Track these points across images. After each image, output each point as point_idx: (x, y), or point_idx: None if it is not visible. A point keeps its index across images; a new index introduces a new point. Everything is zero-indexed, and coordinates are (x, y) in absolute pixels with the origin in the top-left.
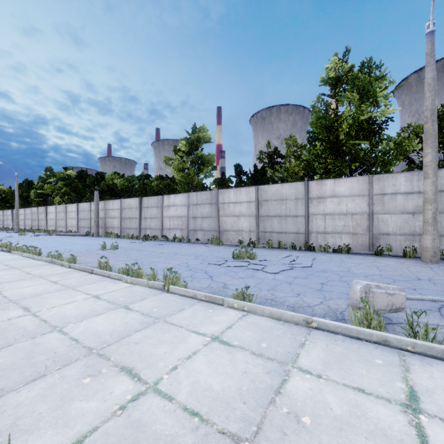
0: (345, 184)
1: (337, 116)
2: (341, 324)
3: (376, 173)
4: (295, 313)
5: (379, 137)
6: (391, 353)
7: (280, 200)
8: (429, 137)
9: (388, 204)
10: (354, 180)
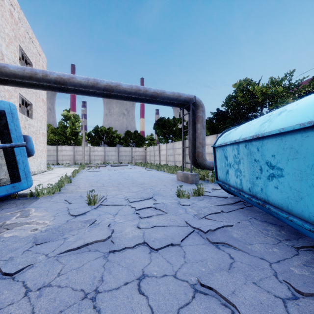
0: (68, 147)
1: (67, 127)
2: (62, 167)
3: (77, 144)
4: (57, 167)
5: (77, 136)
6: (66, 168)
7: (48, 150)
8: (83, 141)
9: (78, 153)
10: (70, 147)
